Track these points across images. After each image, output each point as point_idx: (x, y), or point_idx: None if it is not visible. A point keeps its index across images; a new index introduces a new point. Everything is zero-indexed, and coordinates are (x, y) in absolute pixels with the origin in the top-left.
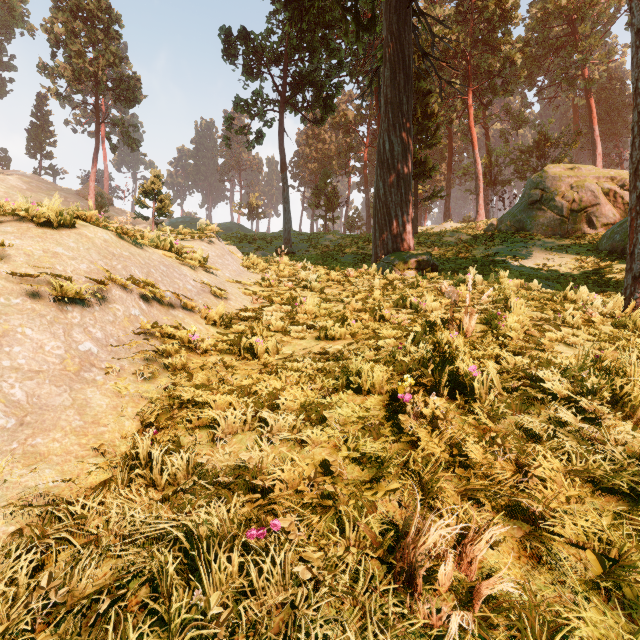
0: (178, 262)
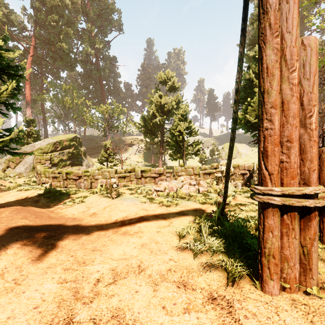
0: (245, 148)
